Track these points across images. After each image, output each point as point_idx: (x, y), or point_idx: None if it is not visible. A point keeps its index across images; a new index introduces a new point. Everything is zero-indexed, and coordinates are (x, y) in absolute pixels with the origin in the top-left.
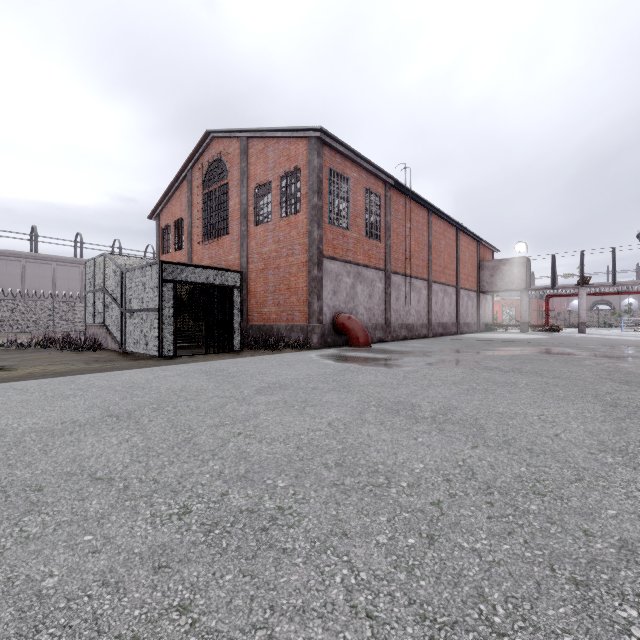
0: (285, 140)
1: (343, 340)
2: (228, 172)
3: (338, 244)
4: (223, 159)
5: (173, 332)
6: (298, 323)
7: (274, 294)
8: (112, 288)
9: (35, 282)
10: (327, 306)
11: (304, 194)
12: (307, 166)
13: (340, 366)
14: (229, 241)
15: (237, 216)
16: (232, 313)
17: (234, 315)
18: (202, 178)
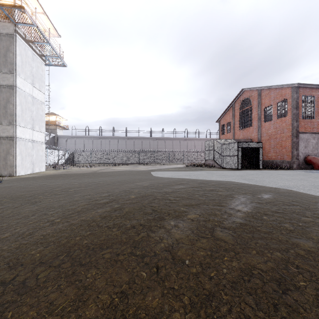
0: (279, 88)
1: (310, 167)
2: (251, 103)
3: (307, 126)
4: (249, 98)
5: (241, 162)
6: (286, 160)
7: (274, 148)
8: (217, 149)
9: (175, 147)
10: (301, 153)
11: (289, 109)
12: (290, 98)
13: (305, 173)
14: (252, 129)
15: (255, 119)
16: (259, 156)
17: (259, 157)
18: (239, 106)
